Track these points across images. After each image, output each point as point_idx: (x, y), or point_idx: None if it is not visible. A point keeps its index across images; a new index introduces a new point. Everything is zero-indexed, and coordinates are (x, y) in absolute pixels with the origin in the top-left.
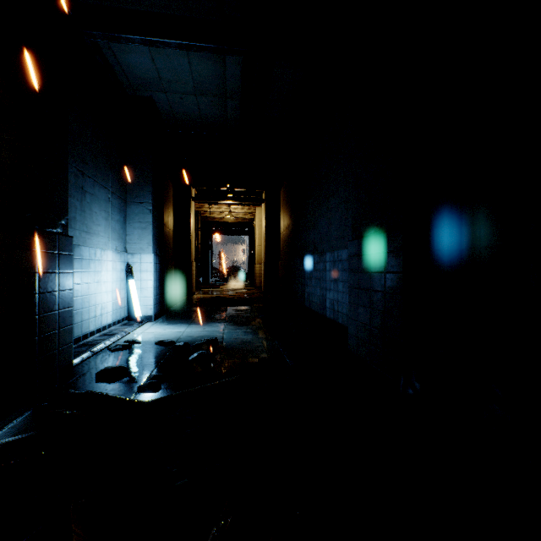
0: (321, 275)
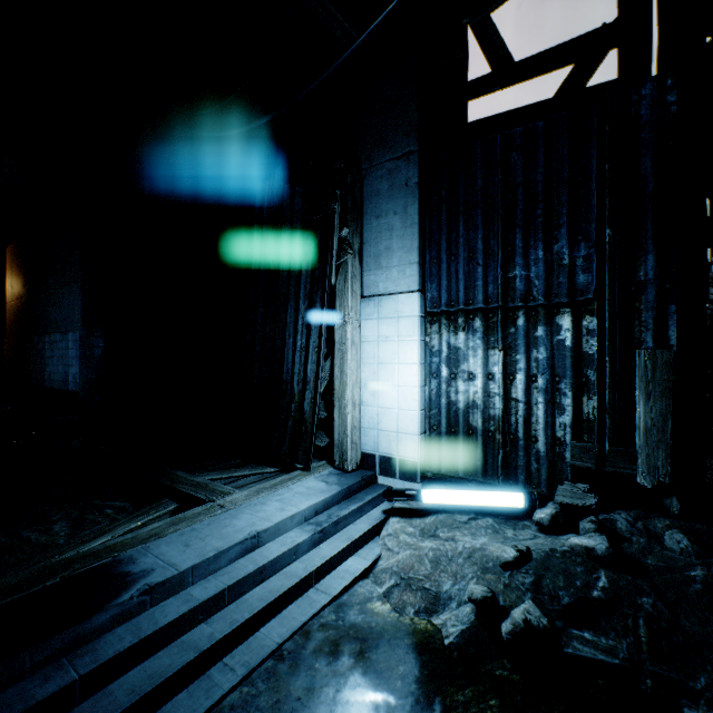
0: (65, 353)
